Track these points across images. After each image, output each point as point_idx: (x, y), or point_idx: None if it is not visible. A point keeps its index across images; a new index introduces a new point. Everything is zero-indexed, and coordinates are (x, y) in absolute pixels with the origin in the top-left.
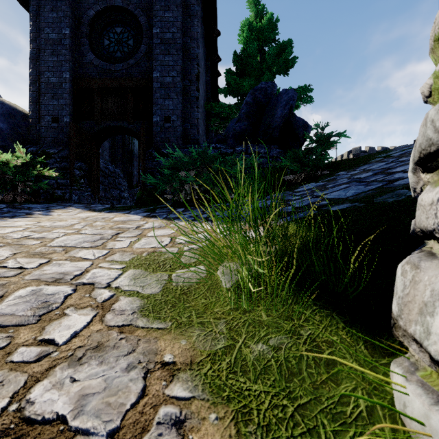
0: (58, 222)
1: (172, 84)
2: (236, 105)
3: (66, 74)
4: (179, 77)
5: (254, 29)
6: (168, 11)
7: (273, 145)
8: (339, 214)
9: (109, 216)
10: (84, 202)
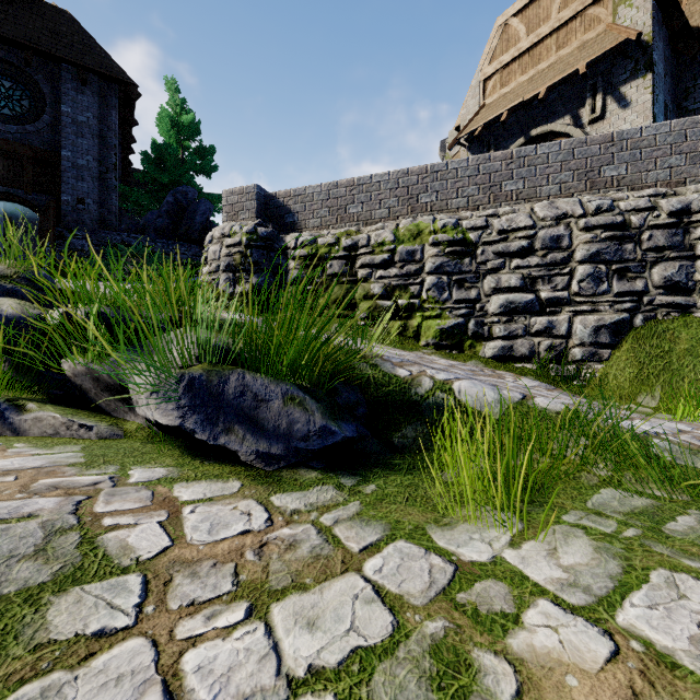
0: None
1: (87, 168)
2: (156, 193)
3: None
4: (95, 163)
5: (175, 120)
6: (82, 94)
7: (193, 245)
8: None
9: None
10: None
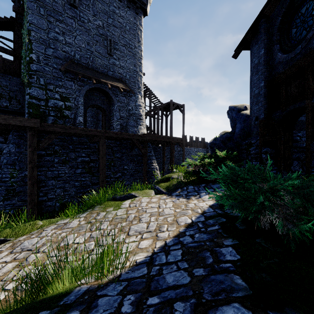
0: (171, 210)
1: None
2: None
3: (261, 83)
4: None
5: None
6: None
7: None
8: (31, 312)
9: (189, 213)
10: None
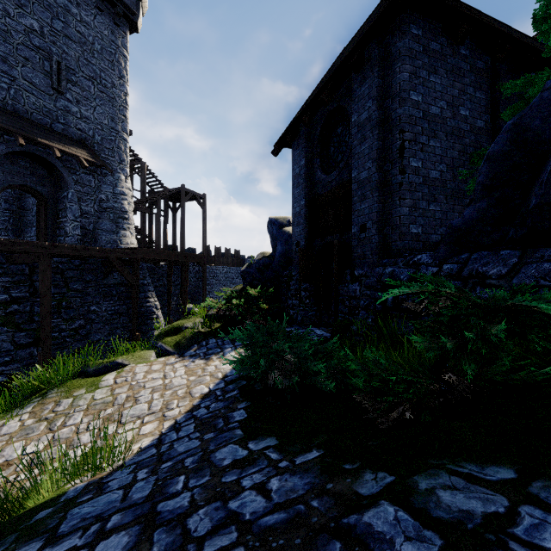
0: (182, 379)
1: (367, 179)
2: None
3: (302, 201)
4: (374, 166)
5: None
6: (363, 83)
7: (540, 251)
8: (26, 517)
9: (207, 380)
10: (306, 323)
